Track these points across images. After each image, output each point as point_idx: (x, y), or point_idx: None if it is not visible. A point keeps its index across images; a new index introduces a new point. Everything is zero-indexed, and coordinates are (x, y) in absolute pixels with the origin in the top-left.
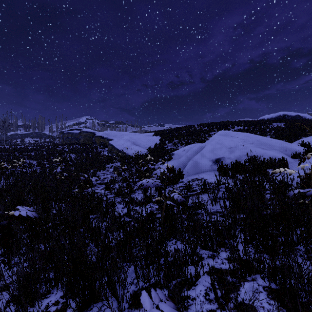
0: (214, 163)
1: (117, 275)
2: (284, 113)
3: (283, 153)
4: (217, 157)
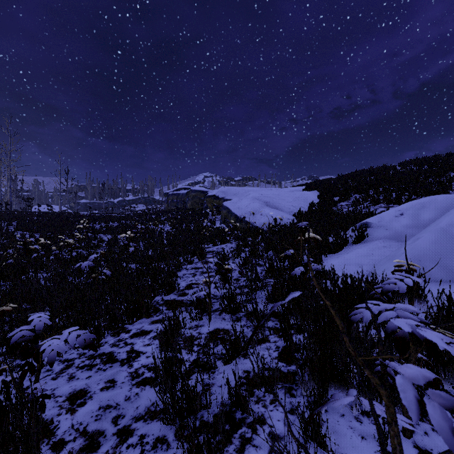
0: None
1: None
2: None
3: None
4: None
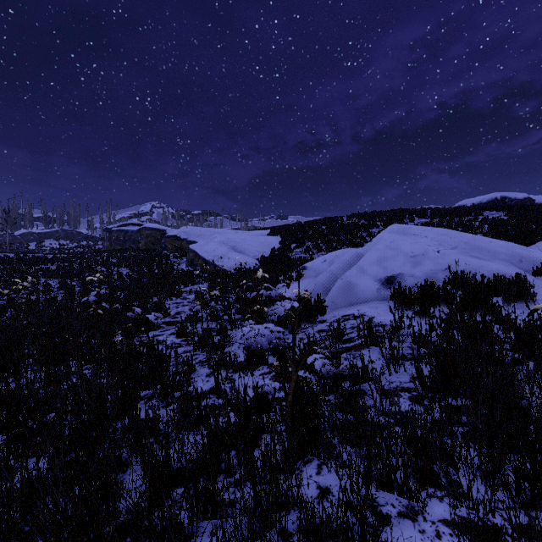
0: (383, 285)
1: None
2: (504, 194)
3: (517, 266)
4: (388, 274)
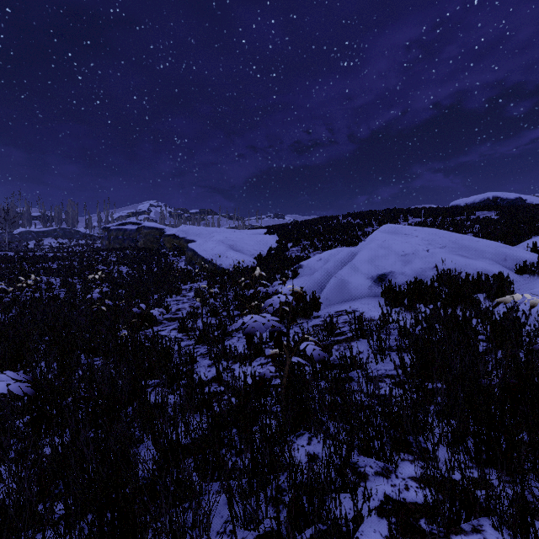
0: (375, 283)
1: (192, 513)
2: (496, 194)
3: (501, 264)
4: (380, 272)
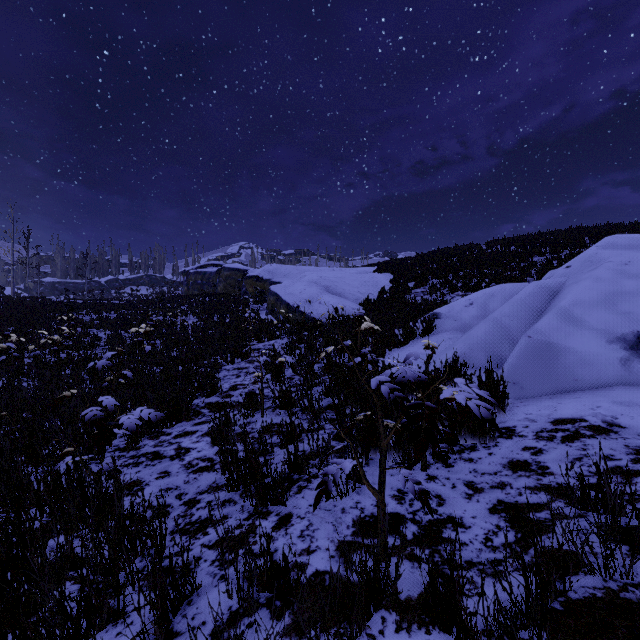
0: (635, 352)
1: None
2: None
3: None
4: None
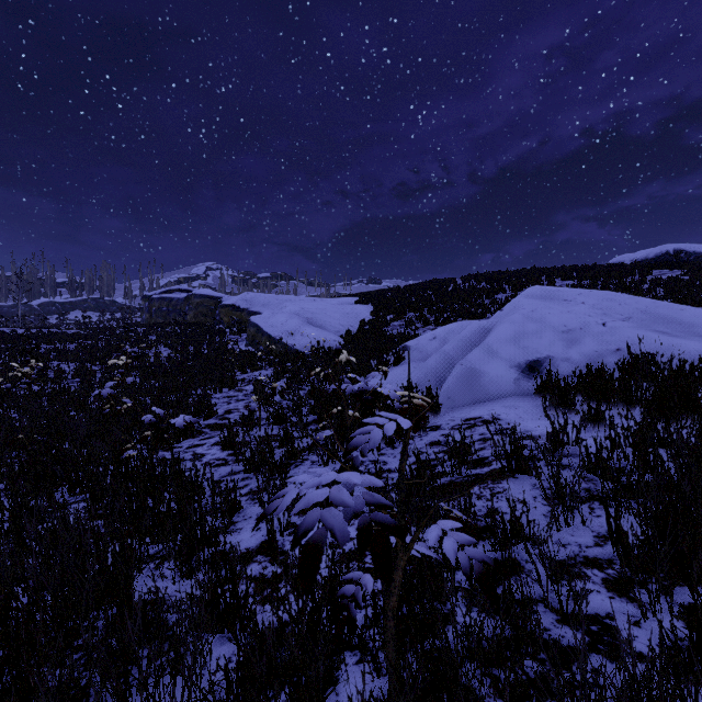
0: (524, 374)
1: None
2: (679, 246)
3: None
4: (531, 357)
